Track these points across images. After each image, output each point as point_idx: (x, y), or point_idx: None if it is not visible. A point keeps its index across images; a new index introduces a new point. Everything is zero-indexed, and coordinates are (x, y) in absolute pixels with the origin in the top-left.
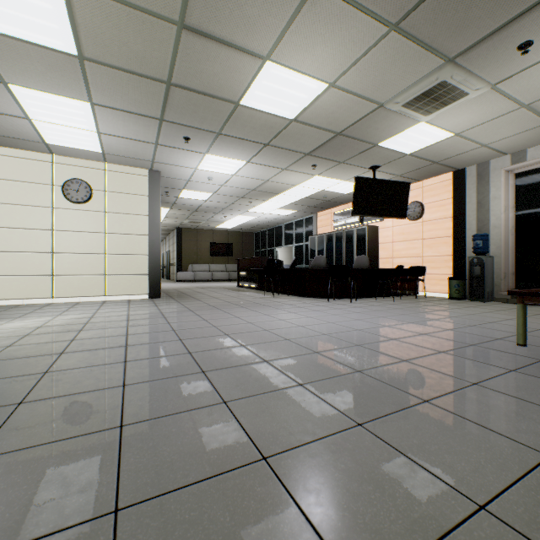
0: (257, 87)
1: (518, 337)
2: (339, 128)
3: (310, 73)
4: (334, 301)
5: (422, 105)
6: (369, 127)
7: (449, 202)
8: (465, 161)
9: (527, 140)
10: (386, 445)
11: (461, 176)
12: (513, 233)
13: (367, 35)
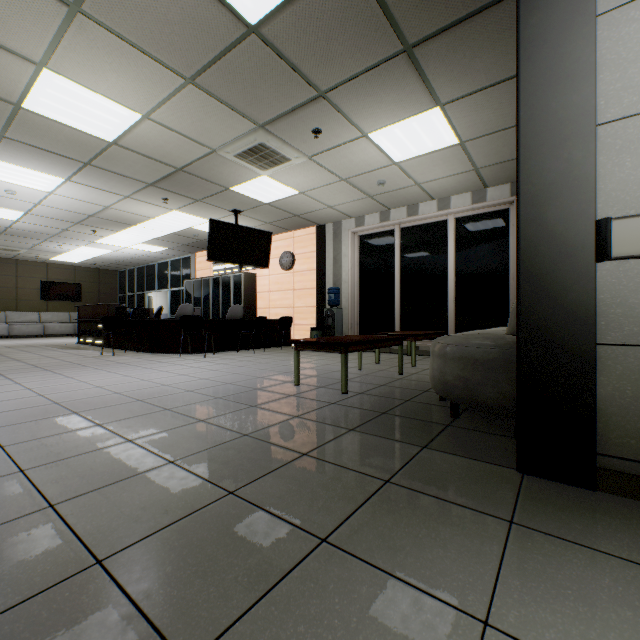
0: (42, 94)
1: (294, 379)
2: (178, 164)
3: (112, 98)
4: (188, 356)
5: (254, 159)
6: (212, 170)
7: (314, 255)
8: (322, 218)
9: (361, 208)
10: (28, 481)
11: (322, 232)
12: (358, 288)
13: (164, 79)
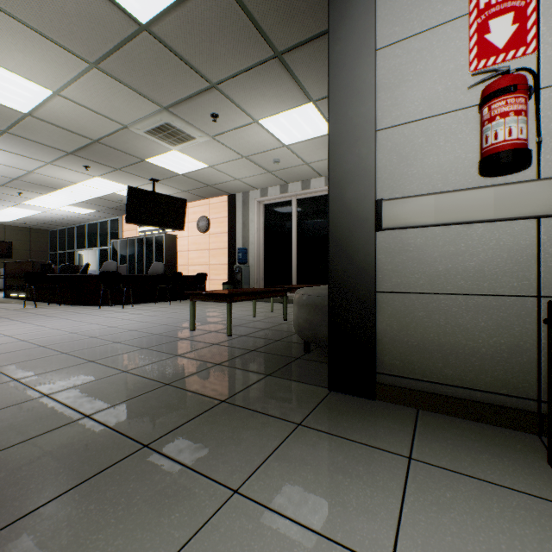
0: None
1: (191, 325)
2: (94, 136)
3: (21, 74)
4: (107, 308)
5: (163, 136)
6: (126, 143)
7: (226, 220)
8: (232, 189)
9: (264, 181)
10: None
11: (233, 200)
12: (263, 249)
13: (70, 62)
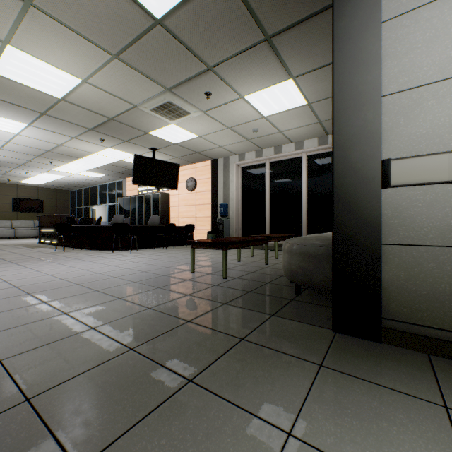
0: (7, 63)
1: (191, 268)
2: (110, 115)
3: (59, 67)
4: (118, 252)
5: (164, 113)
6: (135, 119)
7: (210, 180)
8: (215, 154)
9: (242, 148)
10: None
11: (216, 164)
12: (240, 204)
13: (97, 55)
